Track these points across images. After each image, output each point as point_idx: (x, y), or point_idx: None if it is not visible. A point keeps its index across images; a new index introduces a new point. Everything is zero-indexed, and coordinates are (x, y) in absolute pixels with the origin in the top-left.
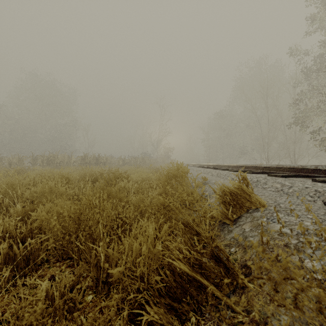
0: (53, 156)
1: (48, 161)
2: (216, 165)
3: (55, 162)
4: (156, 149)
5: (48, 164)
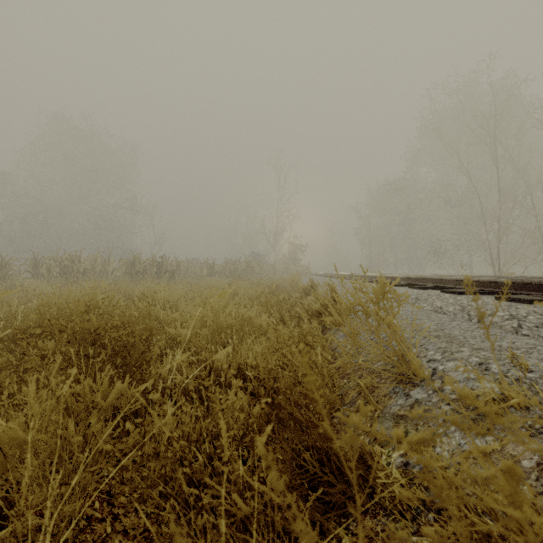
0: (70, 259)
1: (61, 268)
2: (418, 279)
3: (75, 271)
4: (273, 247)
5: (62, 274)
